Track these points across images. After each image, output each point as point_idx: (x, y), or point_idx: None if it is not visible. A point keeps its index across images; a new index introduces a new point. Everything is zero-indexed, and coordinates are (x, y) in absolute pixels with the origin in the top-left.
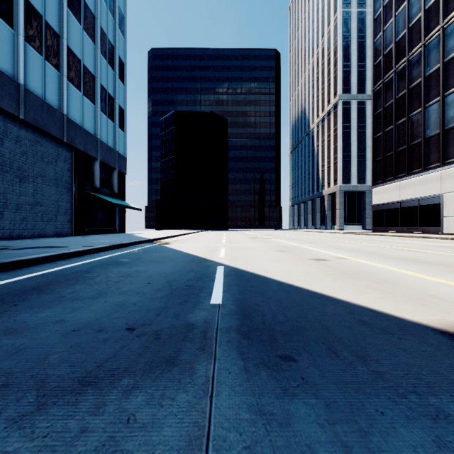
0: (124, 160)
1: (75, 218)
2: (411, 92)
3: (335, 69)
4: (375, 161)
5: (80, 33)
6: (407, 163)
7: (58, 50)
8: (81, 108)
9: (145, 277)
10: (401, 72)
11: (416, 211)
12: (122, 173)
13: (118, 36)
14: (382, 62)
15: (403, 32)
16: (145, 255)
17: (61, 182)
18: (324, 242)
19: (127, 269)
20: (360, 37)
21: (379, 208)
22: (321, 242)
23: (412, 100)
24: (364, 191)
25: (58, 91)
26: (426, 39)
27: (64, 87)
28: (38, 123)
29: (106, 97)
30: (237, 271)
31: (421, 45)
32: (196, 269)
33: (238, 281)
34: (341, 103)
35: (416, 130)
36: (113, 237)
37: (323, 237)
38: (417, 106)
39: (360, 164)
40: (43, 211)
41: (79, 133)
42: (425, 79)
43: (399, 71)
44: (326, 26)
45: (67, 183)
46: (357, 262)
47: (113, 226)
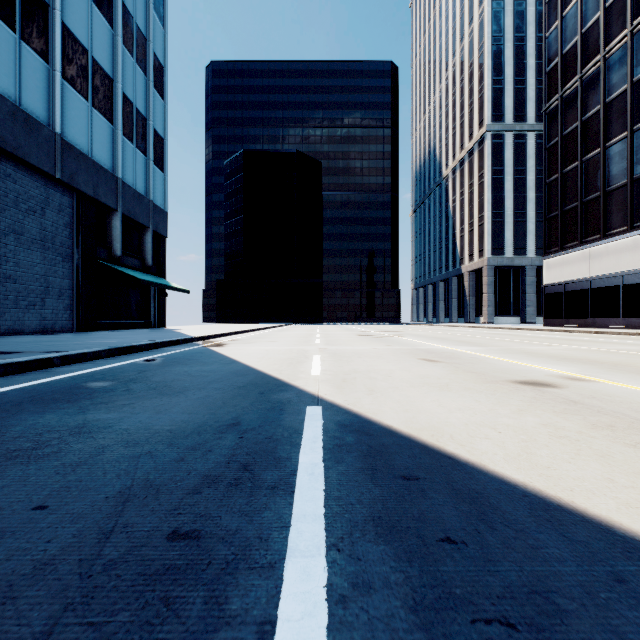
0: (163, 216)
1: (78, 303)
2: (609, 108)
3: (481, 87)
4: (548, 218)
5: (87, 7)
6: (602, 219)
7: (46, 27)
8: (89, 128)
9: (68, 464)
10: (592, 78)
11: (617, 294)
12: (160, 235)
13: (152, 22)
14: (560, 66)
15: (595, 16)
16: (157, 370)
17: (52, 245)
18: (489, 342)
19: (62, 418)
20: (518, 39)
21: (555, 290)
22: (486, 343)
23: (610, 120)
24: (524, 266)
25: (46, 95)
26: (636, 22)
27: (57, 89)
28: (7, 142)
29: (132, 115)
30: (362, 428)
31: (627, 33)
32: (247, 418)
33: (381, 496)
34: (490, 136)
35: (617, 168)
36: (134, 335)
37: (478, 335)
38: (619, 129)
39: (517, 227)
40: (18, 291)
41: (84, 166)
42: (633, 85)
43: (587, 77)
44: (467, 24)
45: (63, 246)
46: (633, 391)
47: (145, 317)
